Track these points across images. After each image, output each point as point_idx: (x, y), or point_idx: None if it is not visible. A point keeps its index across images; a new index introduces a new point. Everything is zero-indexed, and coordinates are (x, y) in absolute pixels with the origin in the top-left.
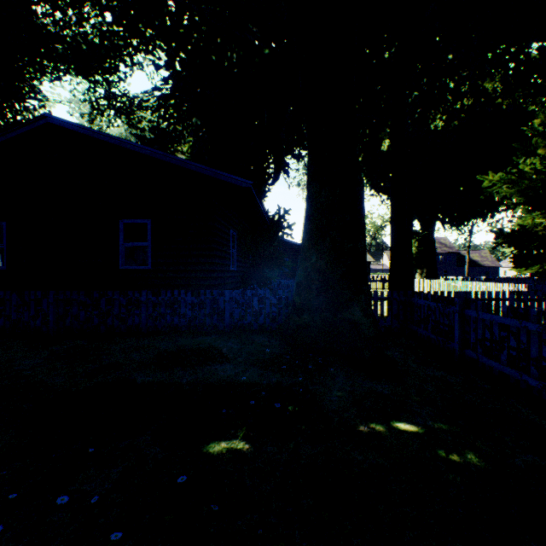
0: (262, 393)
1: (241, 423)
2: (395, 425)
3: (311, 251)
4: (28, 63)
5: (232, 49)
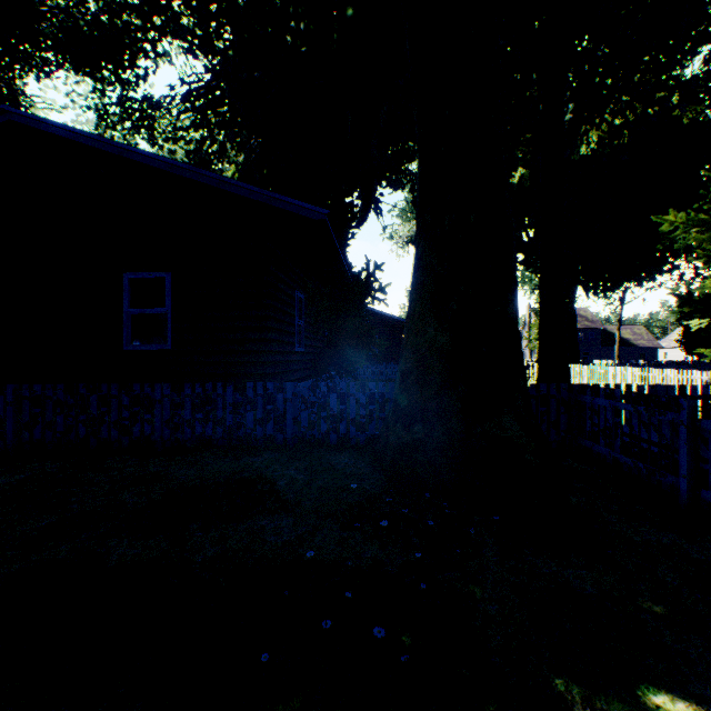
0: (346, 593)
1: (298, 703)
2: (651, 702)
3: (427, 318)
4: (3, 50)
5: (298, 15)
